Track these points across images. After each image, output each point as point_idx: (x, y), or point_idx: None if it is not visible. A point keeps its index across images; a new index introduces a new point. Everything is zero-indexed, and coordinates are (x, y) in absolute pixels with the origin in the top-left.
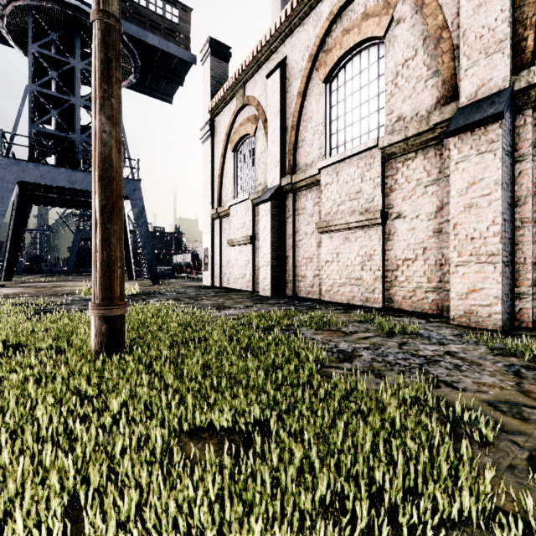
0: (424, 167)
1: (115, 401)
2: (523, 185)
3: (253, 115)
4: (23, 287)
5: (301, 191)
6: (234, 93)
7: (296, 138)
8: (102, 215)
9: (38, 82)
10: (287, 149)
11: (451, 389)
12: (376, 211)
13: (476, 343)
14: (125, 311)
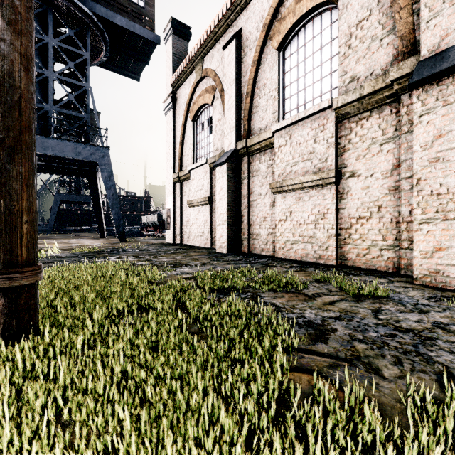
0: (379, 126)
1: None
2: None
3: (210, 86)
4: None
5: (256, 154)
6: (194, 66)
7: (250, 104)
8: None
9: None
10: (242, 115)
11: None
12: (330, 170)
13: None
14: (34, 280)
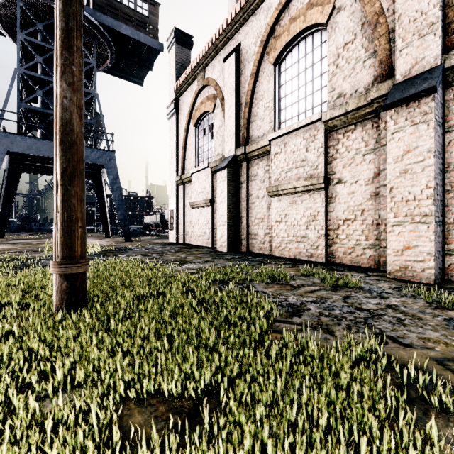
0: (362, 138)
1: (57, 368)
2: (452, 153)
3: (212, 95)
4: (12, 244)
5: (254, 160)
6: (196, 75)
7: (249, 114)
8: (63, 177)
9: (26, 66)
10: (241, 123)
11: (398, 346)
12: (320, 177)
13: (413, 297)
14: (85, 269)
